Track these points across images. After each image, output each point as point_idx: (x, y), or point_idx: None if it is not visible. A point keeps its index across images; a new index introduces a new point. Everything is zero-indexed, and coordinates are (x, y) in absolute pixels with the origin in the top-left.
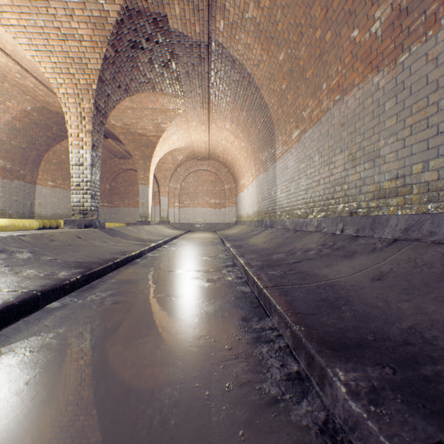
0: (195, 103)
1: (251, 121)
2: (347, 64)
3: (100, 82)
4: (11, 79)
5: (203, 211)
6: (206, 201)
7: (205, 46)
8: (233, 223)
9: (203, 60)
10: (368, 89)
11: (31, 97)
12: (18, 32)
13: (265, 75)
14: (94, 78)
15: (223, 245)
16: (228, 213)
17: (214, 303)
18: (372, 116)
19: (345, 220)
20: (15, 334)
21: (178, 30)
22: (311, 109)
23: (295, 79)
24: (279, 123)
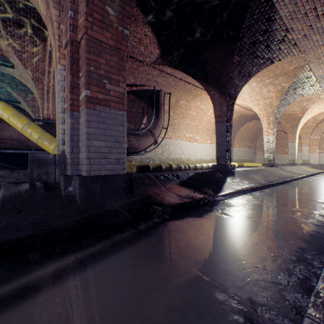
0: None
1: None
2: None
3: (277, 108)
4: (234, 111)
5: None
6: None
7: None
8: None
9: None
10: None
11: (237, 113)
12: (248, 102)
13: None
14: (275, 108)
15: None
16: None
17: None
18: None
19: None
20: (285, 185)
21: (320, 75)
22: None
23: None
24: None
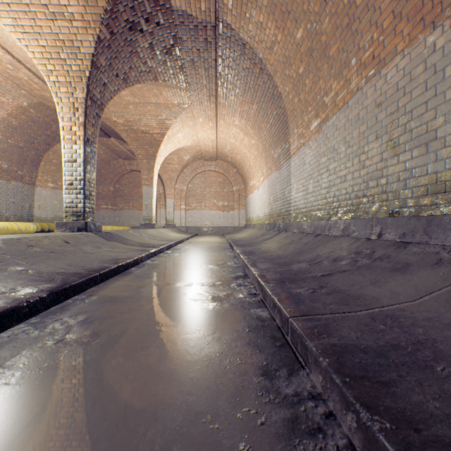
0: (201, 96)
1: (262, 114)
2: (386, 29)
3: (95, 68)
4: (3, 71)
5: (211, 214)
6: (214, 203)
7: (212, 28)
8: (242, 227)
9: (210, 45)
10: (418, 53)
11: (27, 92)
12: (1, 12)
13: (279, 60)
14: (88, 64)
15: (231, 251)
16: (237, 216)
17: (220, 339)
18: (425, 87)
19: (384, 222)
20: None
21: (181, 8)
22: (336, 92)
23: (316, 59)
24: (295, 114)
